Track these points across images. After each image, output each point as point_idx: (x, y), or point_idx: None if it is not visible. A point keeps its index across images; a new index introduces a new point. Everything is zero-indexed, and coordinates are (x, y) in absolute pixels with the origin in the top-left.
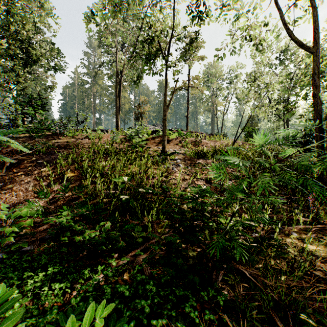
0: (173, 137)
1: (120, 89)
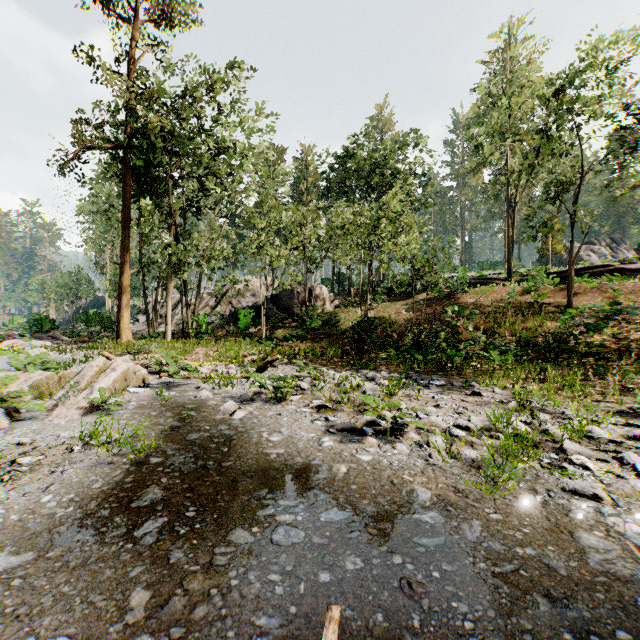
0: (593, 285)
1: (514, 218)
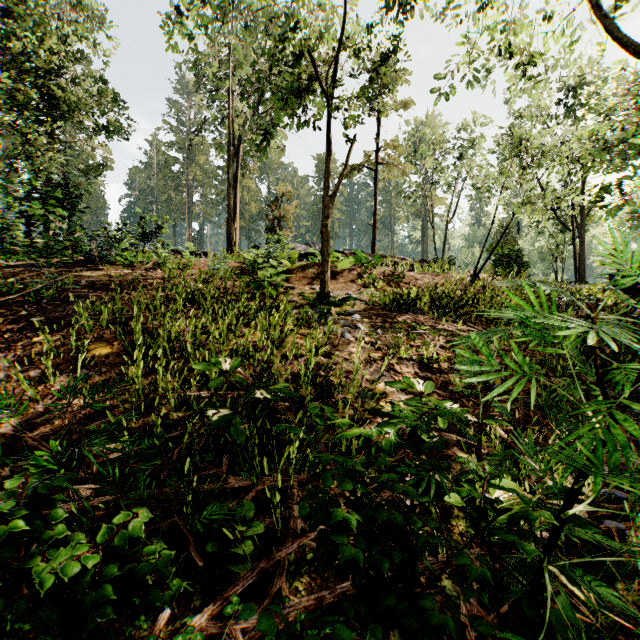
0: (345, 265)
1: (237, 169)
